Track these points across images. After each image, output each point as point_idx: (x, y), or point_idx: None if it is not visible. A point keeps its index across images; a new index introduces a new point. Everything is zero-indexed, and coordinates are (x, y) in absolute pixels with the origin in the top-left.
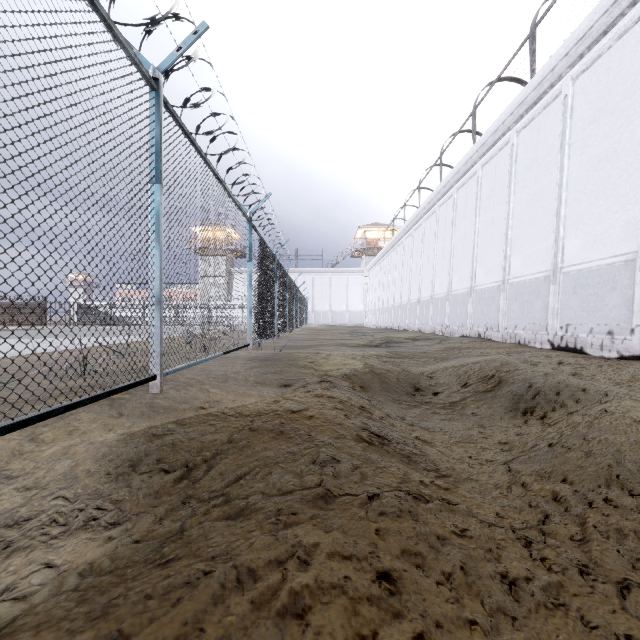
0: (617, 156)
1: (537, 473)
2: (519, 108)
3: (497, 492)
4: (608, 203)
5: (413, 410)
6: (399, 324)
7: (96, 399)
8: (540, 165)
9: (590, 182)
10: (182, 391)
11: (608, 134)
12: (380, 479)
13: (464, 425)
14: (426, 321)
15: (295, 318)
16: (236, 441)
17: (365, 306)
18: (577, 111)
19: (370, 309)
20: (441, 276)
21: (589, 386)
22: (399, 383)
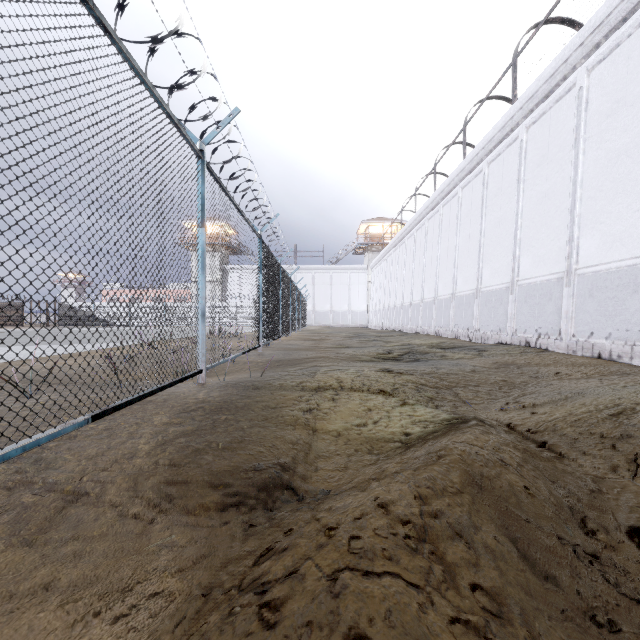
0: None
1: None
2: (595, 33)
3: None
4: None
5: None
6: (410, 326)
7: None
8: (633, 106)
9: None
10: None
11: None
12: None
13: None
14: (445, 323)
15: (291, 320)
16: None
17: (368, 306)
18: None
19: (374, 309)
20: (466, 270)
21: None
22: (540, 510)
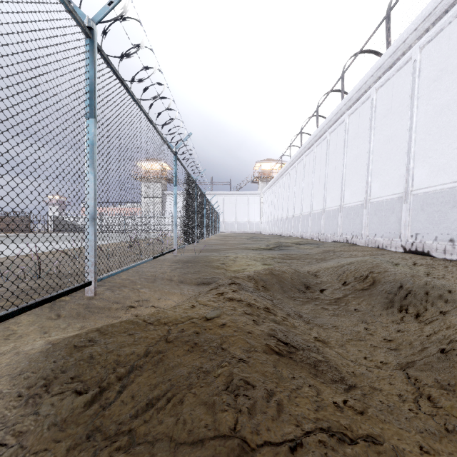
0: (456, 105)
1: (440, 385)
2: (378, 71)
3: (406, 408)
4: (449, 141)
5: (306, 306)
6: (286, 232)
7: (25, 310)
8: (394, 114)
9: (434, 125)
10: (116, 292)
11: (449, 88)
12: (296, 409)
13: (350, 321)
14: (306, 230)
15: (210, 228)
16: (152, 355)
17: (261, 219)
18: (424, 72)
19: (265, 221)
20: (318, 197)
21: (453, 288)
22: (293, 282)
